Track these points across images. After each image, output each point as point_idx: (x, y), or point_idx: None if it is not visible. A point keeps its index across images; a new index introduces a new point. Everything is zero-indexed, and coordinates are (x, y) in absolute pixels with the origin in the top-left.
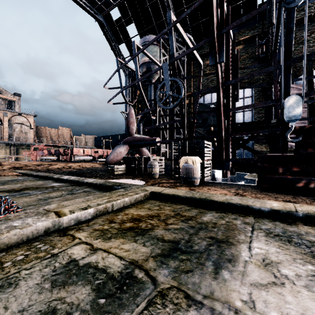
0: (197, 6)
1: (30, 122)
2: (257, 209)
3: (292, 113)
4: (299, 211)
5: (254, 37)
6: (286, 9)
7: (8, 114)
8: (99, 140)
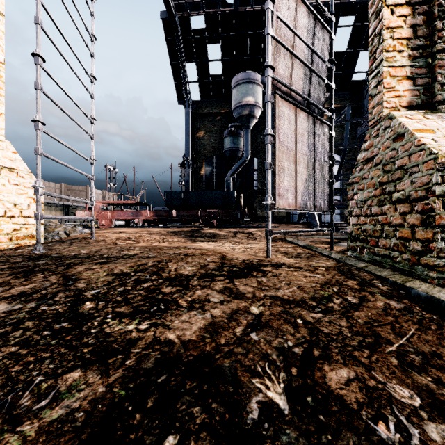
0: None
1: None
2: None
3: None
4: None
5: (343, 108)
6: None
7: None
8: (175, 196)
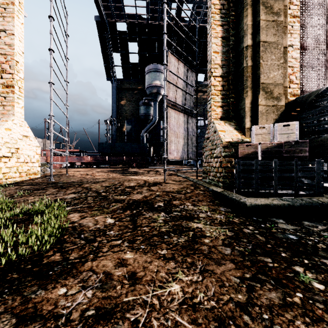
0: None
1: None
2: None
3: None
4: None
5: None
6: None
7: None
8: (106, 146)
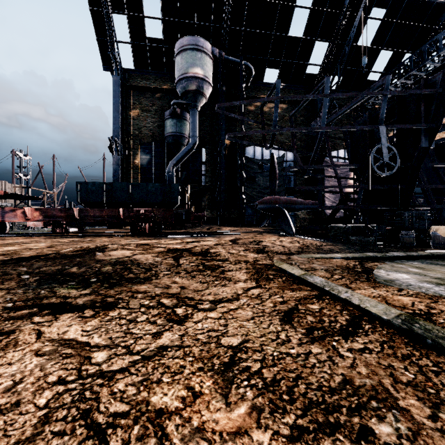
0: (427, 93)
1: None
2: None
3: None
4: None
5: (297, 102)
6: None
7: None
8: (93, 188)
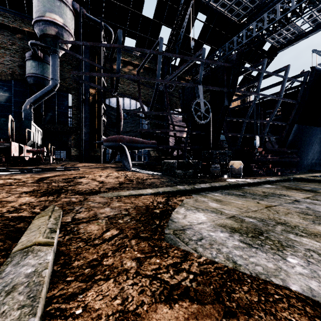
0: (228, 66)
1: None
2: (318, 176)
3: (257, 143)
4: (320, 174)
5: (150, 69)
6: (255, 99)
7: None
8: None
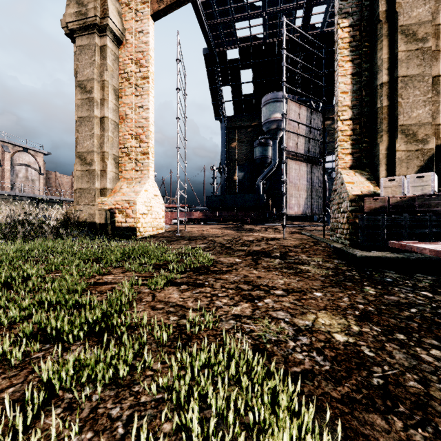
0: None
1: (39, 163)
2: None
3: None
4: None
5: None
6: None
7: (8, 148)
8: (215, 199)
